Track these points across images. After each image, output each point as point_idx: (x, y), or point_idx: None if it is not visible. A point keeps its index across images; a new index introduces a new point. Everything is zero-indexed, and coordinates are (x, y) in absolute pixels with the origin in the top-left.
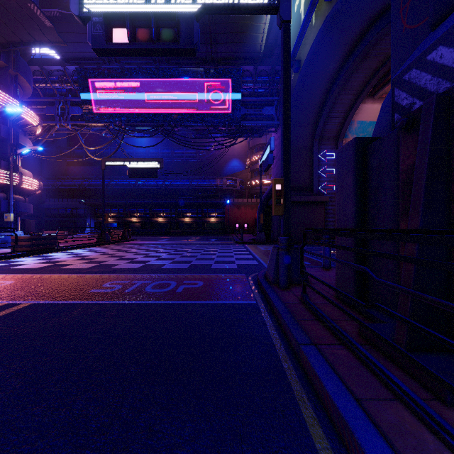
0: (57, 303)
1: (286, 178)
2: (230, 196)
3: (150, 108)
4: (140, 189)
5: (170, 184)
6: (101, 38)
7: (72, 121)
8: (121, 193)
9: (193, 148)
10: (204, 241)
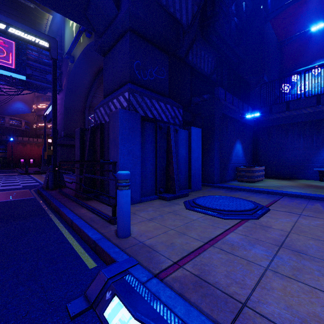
0: None
1: (54, 136)
2: (13, 134)
3: None
4: None
5: None
6: None
7: None
8: None
9: None
10: None
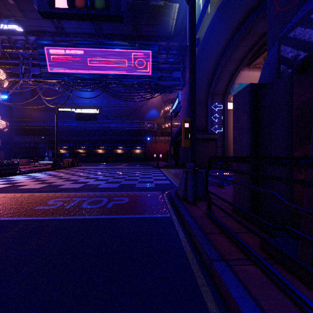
0: (3, 220)
1: (192, 118)
2: (150, 135)
3: (91, 70)
4: (85, 129)
5: (107, 126)
6: (45, 3)
7: (33, 78)
8: (71, 132)
9: (123, 100)
10: (131, 166)
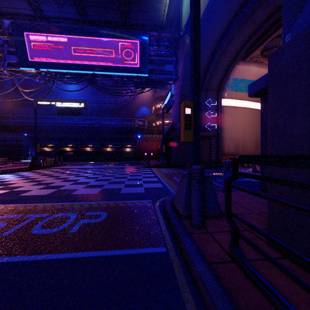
0: None
1: (196, 101)
2: (140, 133)
3: (75, 59)
4: (73, 126)
5: (96, 123)
6: None
7: (8, 67)
8: (57, 129)
9: (111, 94)
10: (120, 165)
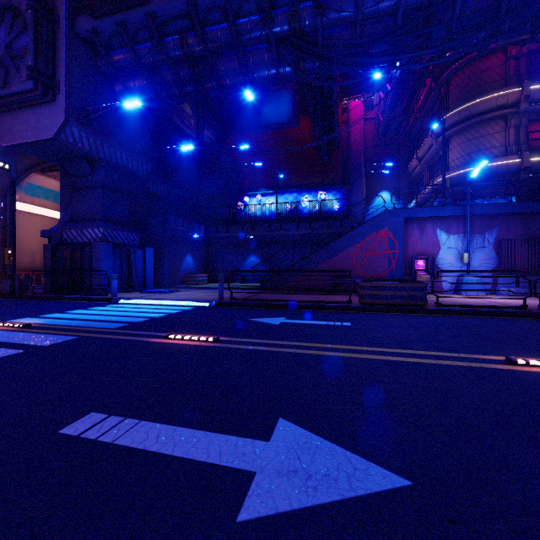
0: None
1: (14, 248)
2: None
3: None
4: None
5: None
6: None
7: None
8: None
9: None
10: None
